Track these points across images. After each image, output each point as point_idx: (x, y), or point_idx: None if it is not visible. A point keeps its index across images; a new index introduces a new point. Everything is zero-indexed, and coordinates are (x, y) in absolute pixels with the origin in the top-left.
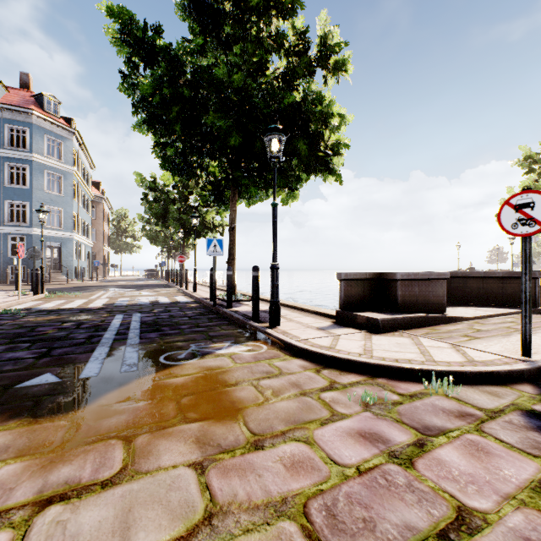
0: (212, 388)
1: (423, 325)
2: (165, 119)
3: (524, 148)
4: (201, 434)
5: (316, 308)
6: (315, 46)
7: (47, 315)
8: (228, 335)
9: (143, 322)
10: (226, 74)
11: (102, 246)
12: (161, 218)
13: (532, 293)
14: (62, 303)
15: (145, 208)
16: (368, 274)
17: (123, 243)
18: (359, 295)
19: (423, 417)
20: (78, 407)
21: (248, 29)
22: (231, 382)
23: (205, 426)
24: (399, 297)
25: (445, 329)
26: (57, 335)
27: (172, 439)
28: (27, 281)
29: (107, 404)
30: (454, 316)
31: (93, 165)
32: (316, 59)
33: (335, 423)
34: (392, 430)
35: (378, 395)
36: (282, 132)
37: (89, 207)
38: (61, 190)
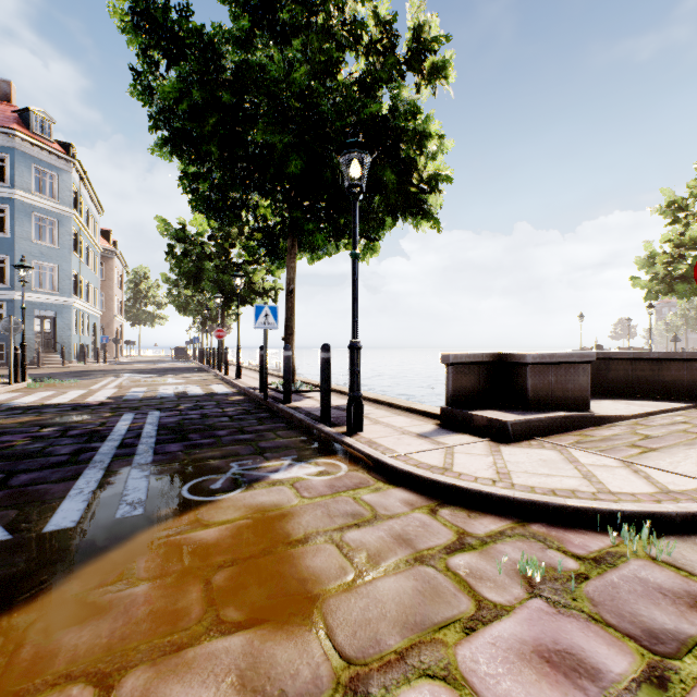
0: (266, 550)
1: (566, 429)
2: (195, 136)
3: (667, 191)
4: (248, 663)
5: (410, 402)
6: (405, 43)
7: (22, 415)
8: (287, 446)
9: (162, 425)
10: (284, 71)
11: (113, 316)
12: (192, 279)
13: None
14: (49, 396)
15: (171, 265)
16: (485, 355)
17: (143, 313)
18: (473, 385)
19: (634, 608)
20: (25, 598)
21: (313, 14)
22: (297, 536)
23: (256, 642)
24: (529, 388)
25: (599, 434)
26: (27, 448)
27: (191, 681)
28: (7, 364)
29: (81, 590)
30: (606, 415)
31: (100, 207)
32: (406, 61)
33: (488, 627)
34: (595, 643)
35: (542, 559)
36: (367, 149)
37: (95, 264)
38: (55, 240)
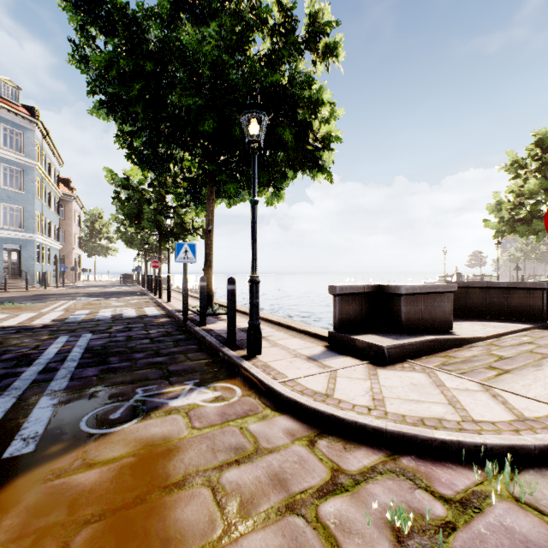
0: (140, 497)
1: (434, 351)
2: (125, 100)
3: (511, 153)
4: None
5: (305, 325)
6: (303, 27)
7: None
8: (193, 369)
9: (88, 348)
10: (197, 44)
11: (72, 249)
12: (134, 219)
13: (539, 306)
14: (2, 319)
15: (117, 207)
16: (366, 287)
17: (97, 246)
18: (356, 312)
19: None
20: None
21: None
22: (175, 478)
23: None
24: (403, 314)
25: (461, 356)
26: None
27: None
28: None
29: None
30: (466, 337)
31: (61, 160)
32: (304, 41)
33: None
34: None
35: (411, 503)
36: (264, 110)
37: (56, 206)
38: (20, 186)
